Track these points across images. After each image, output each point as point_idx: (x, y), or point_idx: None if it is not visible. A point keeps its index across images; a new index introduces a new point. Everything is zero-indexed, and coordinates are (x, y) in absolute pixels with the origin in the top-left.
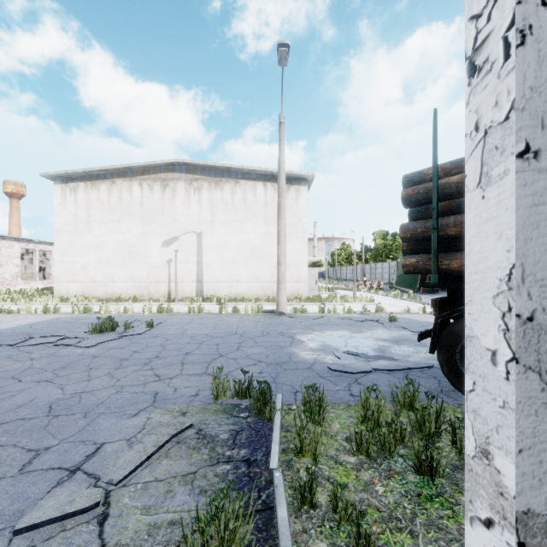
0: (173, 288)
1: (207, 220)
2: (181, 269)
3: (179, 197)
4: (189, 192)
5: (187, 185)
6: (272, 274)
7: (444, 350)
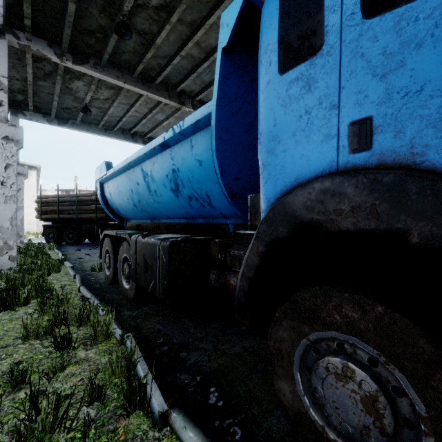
0: None
1: None
2: None
3: None
4: None
5: None
6: None
7: (45, 236)
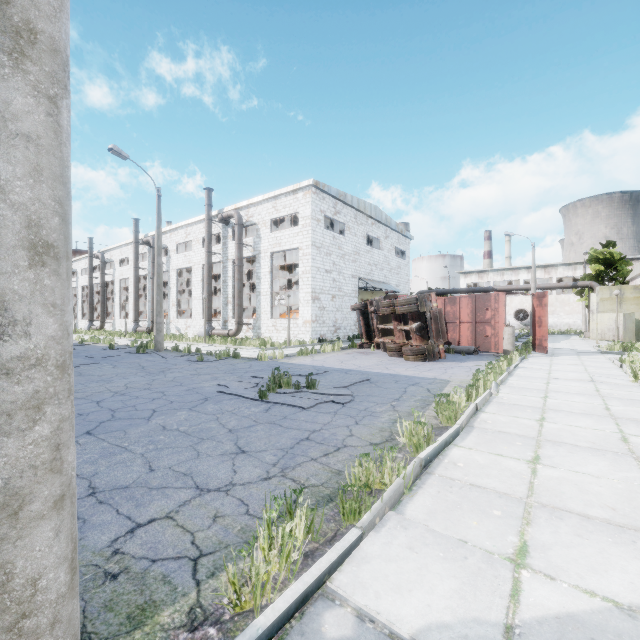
0: None
1: None
2: None
3: None
4: None
5: None
6: None
7: None
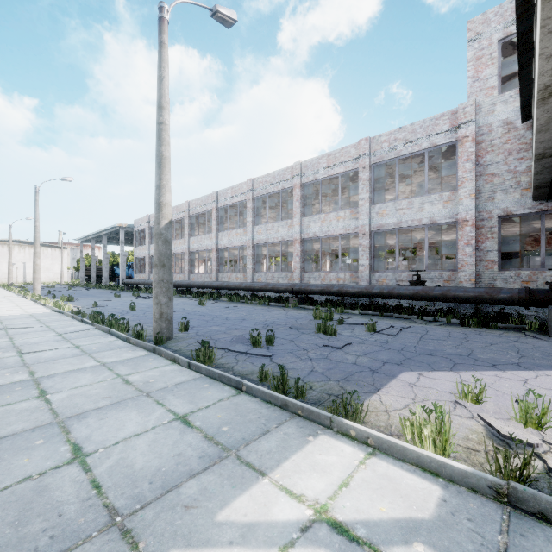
0: (13, 280)
1: (28, 258)
2: (17, 274)
3: (16, 250)
4: (20, 249)
5: (19, 247)
6: (54, 276)
7: (87, 282)
